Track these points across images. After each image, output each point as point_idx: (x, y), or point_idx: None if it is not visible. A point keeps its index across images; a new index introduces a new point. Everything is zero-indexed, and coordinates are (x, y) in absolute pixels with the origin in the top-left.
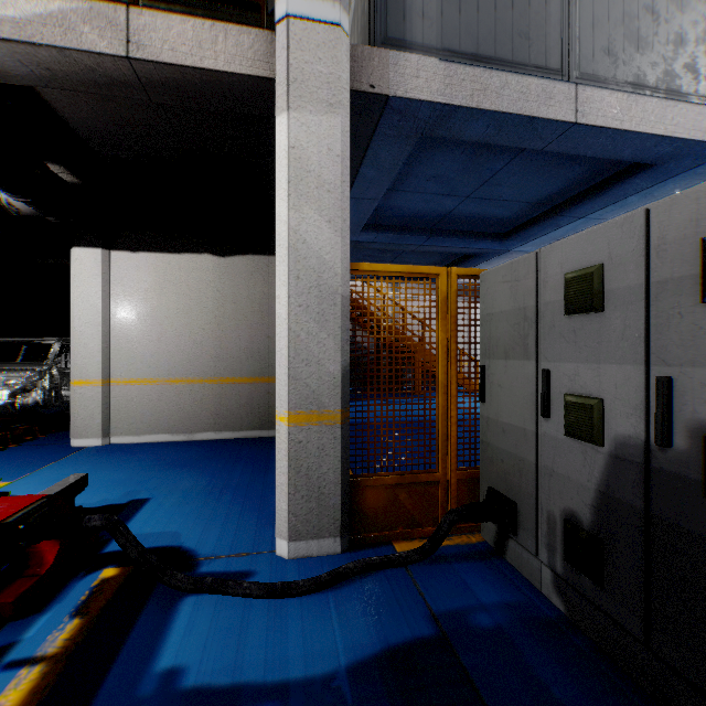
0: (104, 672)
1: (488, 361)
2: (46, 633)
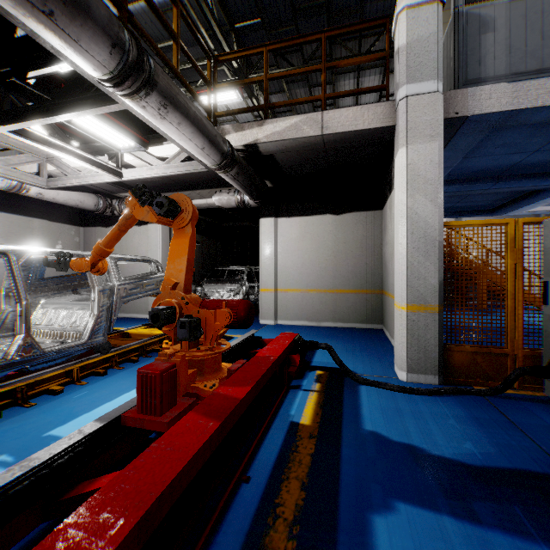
0: (341, 398)
1: (548, 278)
2: (310, 385)
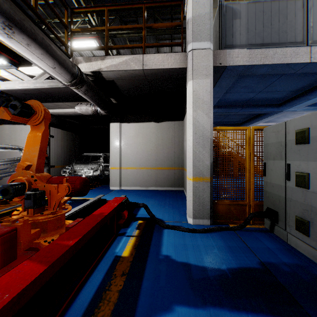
0: (150, 240)
1: (266, 161)
2: (132, 231)
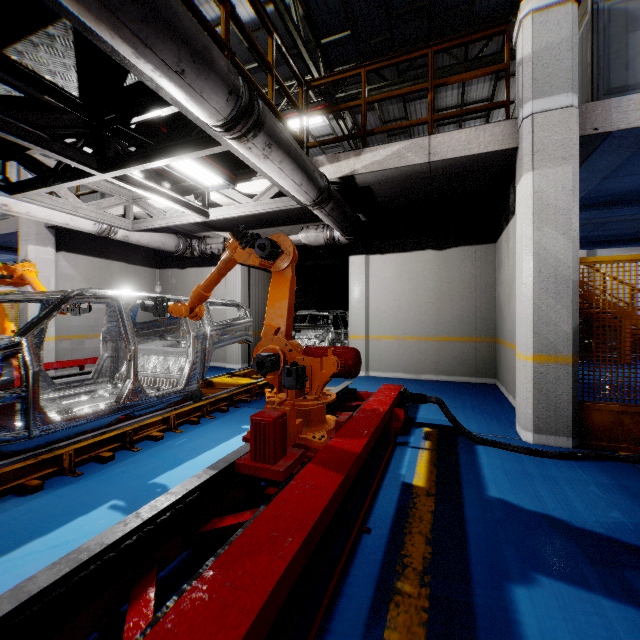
0: (456, 458)
1: None
2: (418, 442)
